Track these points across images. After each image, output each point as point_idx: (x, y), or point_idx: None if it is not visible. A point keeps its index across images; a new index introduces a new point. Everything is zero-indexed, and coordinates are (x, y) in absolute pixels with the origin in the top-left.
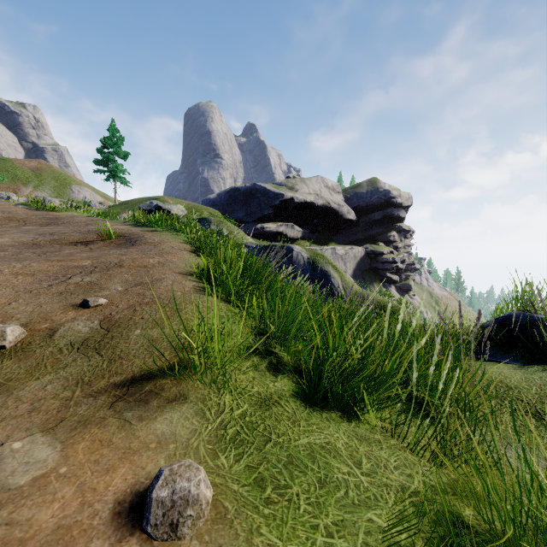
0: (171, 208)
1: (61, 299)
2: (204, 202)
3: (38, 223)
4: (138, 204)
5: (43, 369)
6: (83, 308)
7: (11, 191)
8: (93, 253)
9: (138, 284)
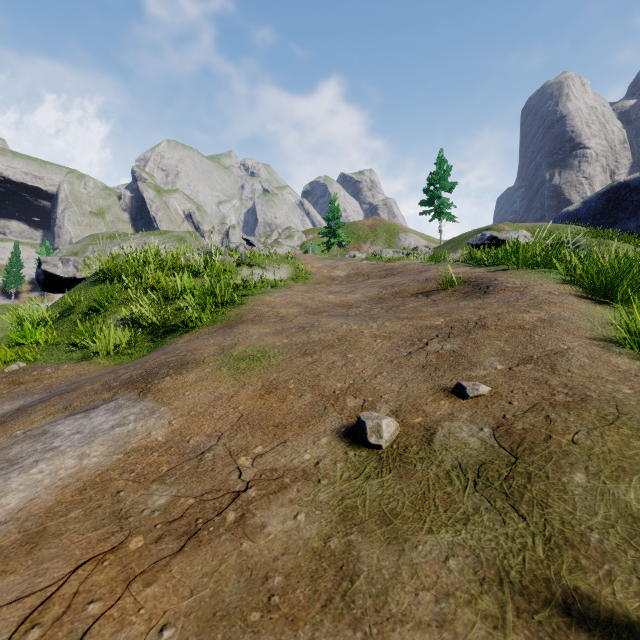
0: (509, 236)
1: (426, 377)
2: (558, 220)
3: (377, 276)
4: (465, 240)
5: (432, 510)
6: (457, 398)
7: (355, 249)
8: (440, 307)
9: (524, 359)
